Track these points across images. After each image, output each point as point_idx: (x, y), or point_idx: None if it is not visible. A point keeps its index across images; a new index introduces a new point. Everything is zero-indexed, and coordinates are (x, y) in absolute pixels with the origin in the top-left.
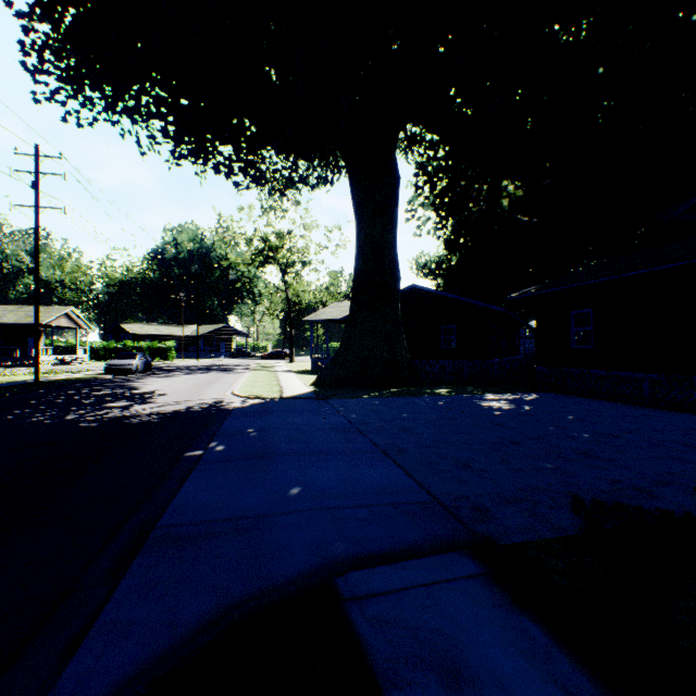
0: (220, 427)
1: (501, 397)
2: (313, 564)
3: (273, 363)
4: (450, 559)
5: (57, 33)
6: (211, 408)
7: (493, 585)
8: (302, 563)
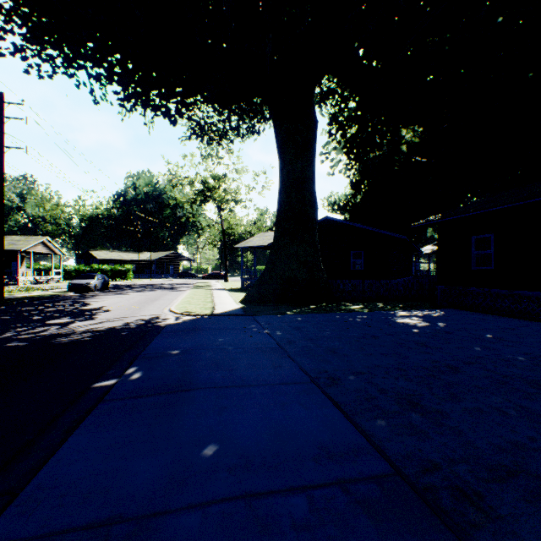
0: (145, 348)
1: (411, 313)
2: None
3: (211, 282)
4: None
5: None
6: (145, 325)
7: None
8: None
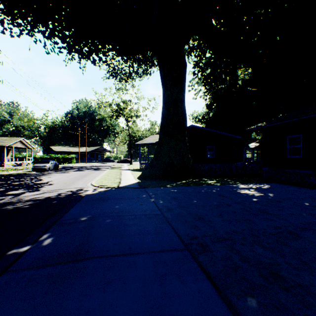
0: (63, 215)
1: (248, 186)
2: None
3: (122, 165)
4: None
5: None
6: (71, 195)
7: None
8: None
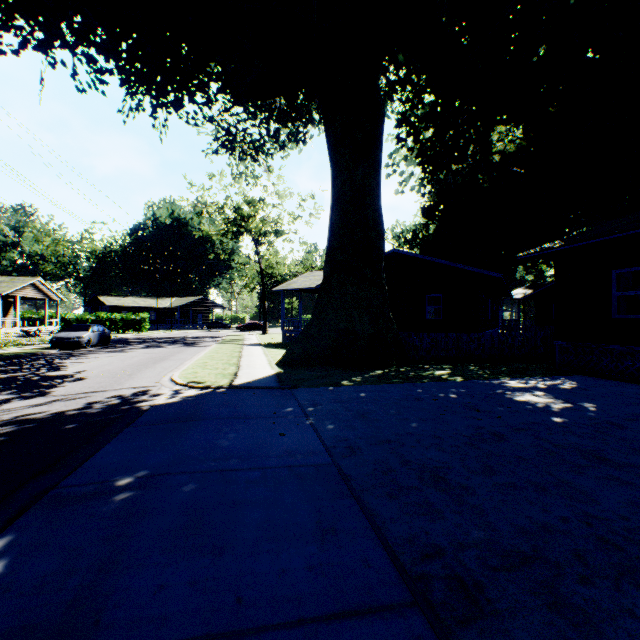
0: (76, 468)
1: (529, 384)
2: None
3: (245, 335)
4: None
5: None
6: (116, 407)
7: None
8: None
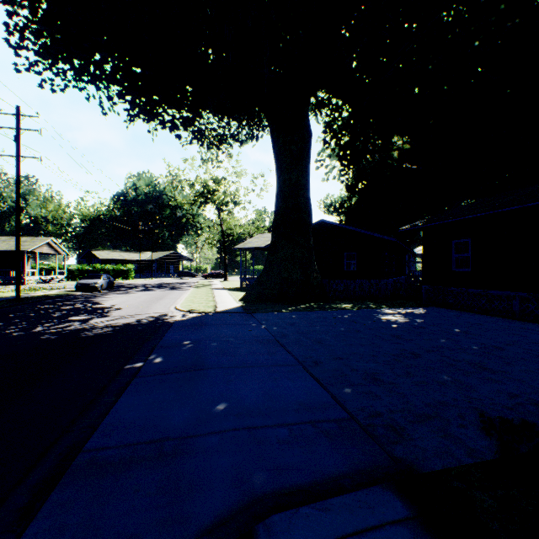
0: (160, 340)
1: (396, 311)
2: (233, 502)
3: (211, 282)
4: (375, 496)
5: (35, 16)
6: (156, 321)
7: (425, 535)
8: (222, 500)
